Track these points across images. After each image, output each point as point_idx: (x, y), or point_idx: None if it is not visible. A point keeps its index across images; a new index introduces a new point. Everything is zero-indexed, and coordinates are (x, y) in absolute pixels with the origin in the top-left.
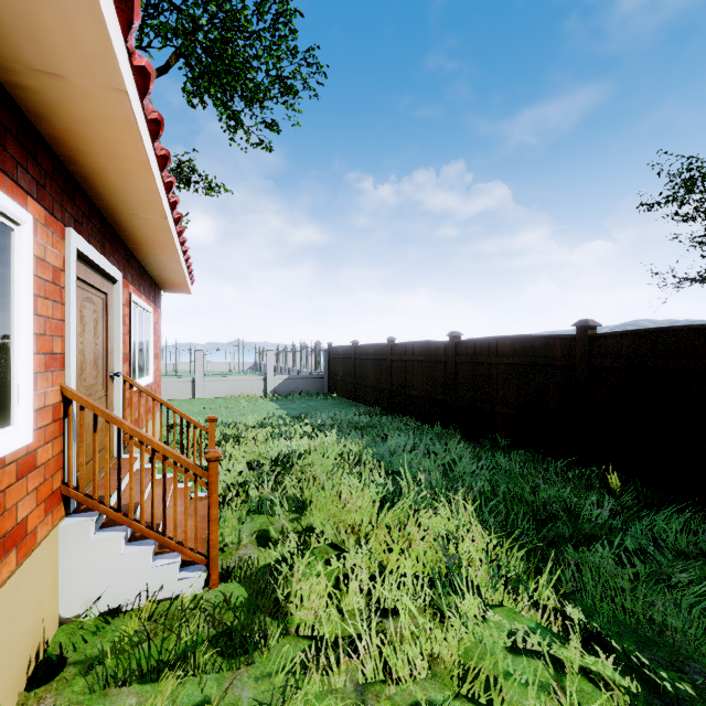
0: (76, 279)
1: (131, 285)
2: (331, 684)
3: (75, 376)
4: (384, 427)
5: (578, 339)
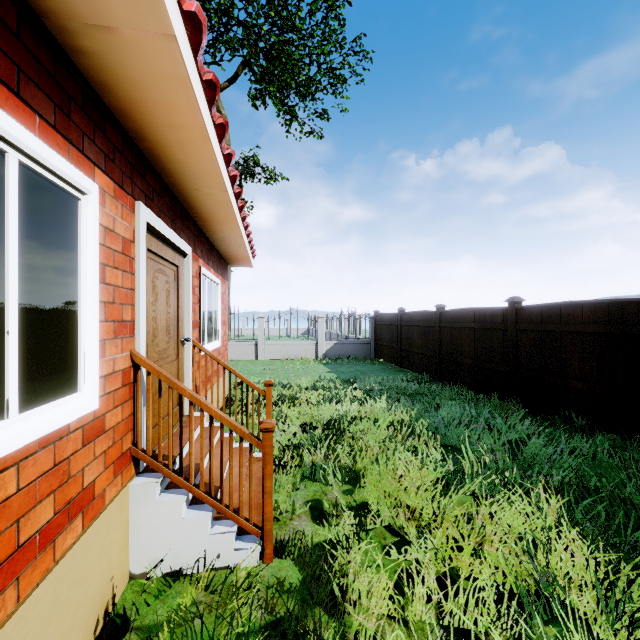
0: (148, 252)
1: (201, 259)
2: None
3: (144, 342)
4: (434, 395)
5: None
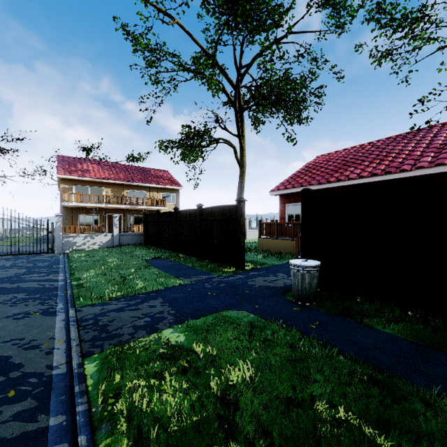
0: None
1: None
2: None
3: None
4: None
5: None
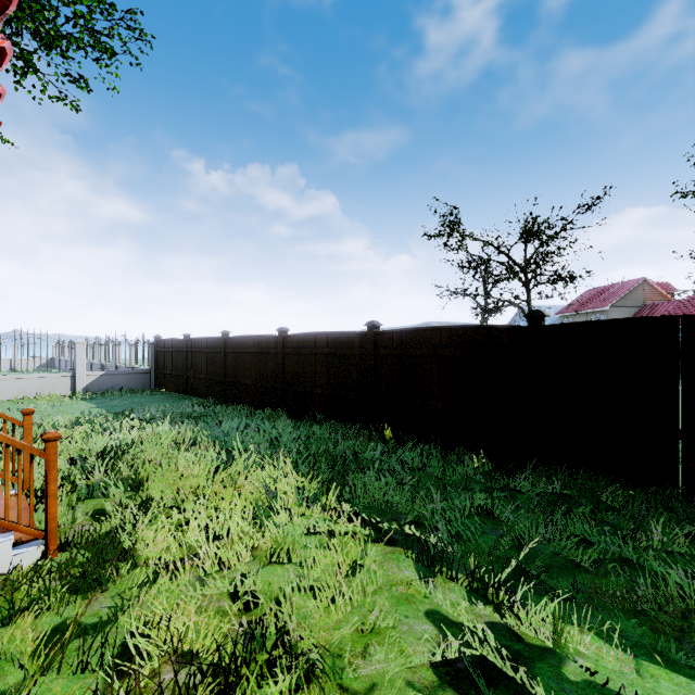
0: None
1: None
2: (178, 582)
3: None
4: (218, 415)
5: (368, 335)
